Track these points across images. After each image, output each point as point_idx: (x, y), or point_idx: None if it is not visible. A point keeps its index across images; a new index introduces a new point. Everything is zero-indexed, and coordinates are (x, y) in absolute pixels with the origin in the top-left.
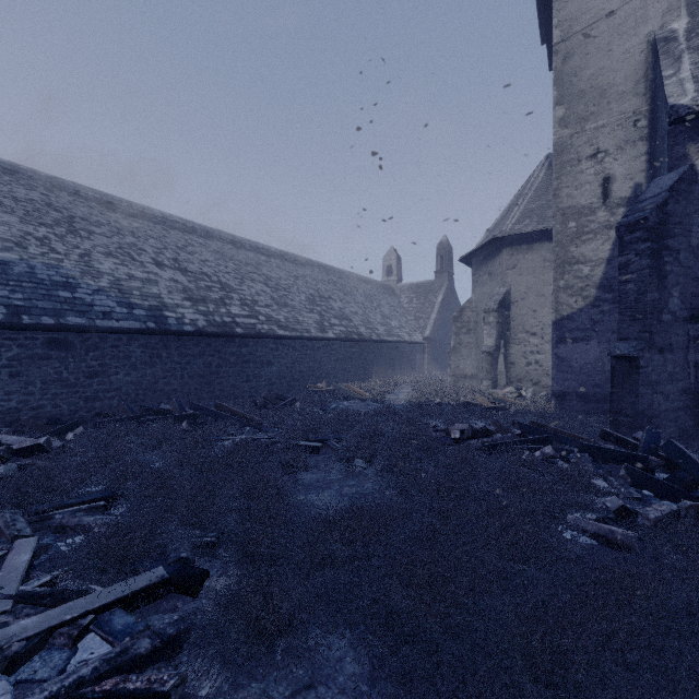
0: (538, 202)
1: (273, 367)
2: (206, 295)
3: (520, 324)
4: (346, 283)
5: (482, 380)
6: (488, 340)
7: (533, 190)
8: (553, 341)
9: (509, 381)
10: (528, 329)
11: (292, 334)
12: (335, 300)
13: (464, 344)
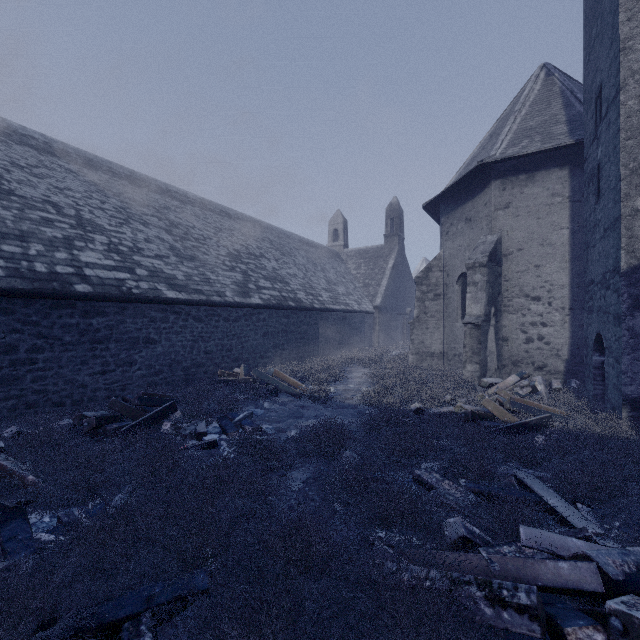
0: (539, 118)
1: (157, 347)
2: (34, 230)
3: (516, 285)
4: (286, 243)
5: (464, 363)
6: (474, 306)
7: (528, 105)
8: (623, 305)
9: (500, 364)
10: (527, 291)
11: (191, 297)
12: (269, 259)
13: (431, 313)
